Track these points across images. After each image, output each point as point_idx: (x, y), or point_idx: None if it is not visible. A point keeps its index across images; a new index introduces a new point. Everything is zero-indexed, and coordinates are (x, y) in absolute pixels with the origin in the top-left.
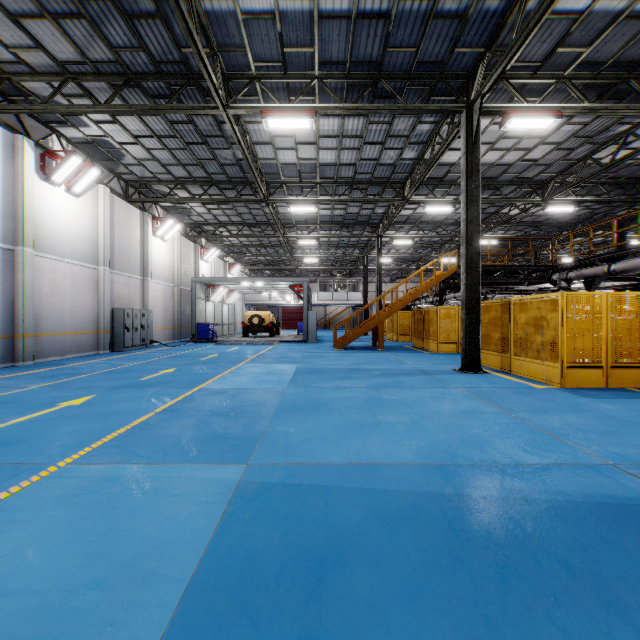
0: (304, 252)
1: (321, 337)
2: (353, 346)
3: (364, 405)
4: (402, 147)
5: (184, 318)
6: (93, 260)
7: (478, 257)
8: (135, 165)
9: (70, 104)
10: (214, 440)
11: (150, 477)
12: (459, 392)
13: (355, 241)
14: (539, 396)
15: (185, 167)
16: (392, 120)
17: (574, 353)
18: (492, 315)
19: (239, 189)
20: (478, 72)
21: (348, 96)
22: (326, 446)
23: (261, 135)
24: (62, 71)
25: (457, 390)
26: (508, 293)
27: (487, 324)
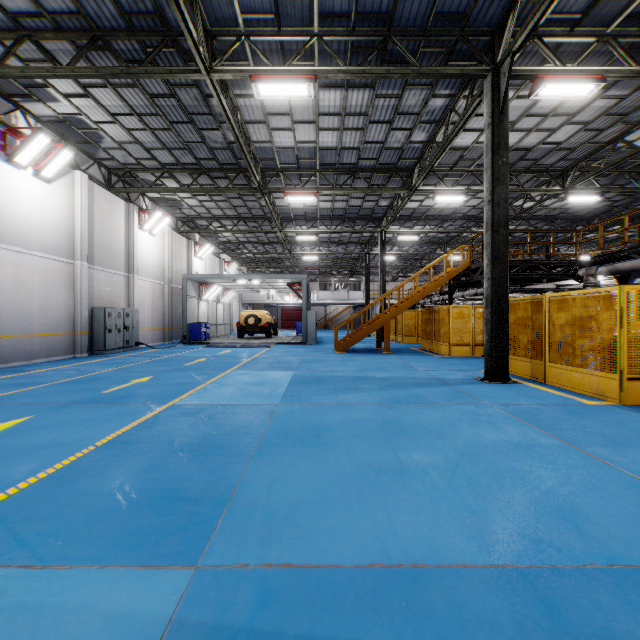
0: (303, 249)
1: (321, 338)
2: (356, 348)
3: (378, 433)
4: (411, 127)
5: (175, 318)
6: (68, 254)
7: (506, 246)
8: (116, 149)
9: (26, 66)
10: (158, 504)
11: (9, 608)
12: (495, 411)
13: (357, 237)
14: (600, 418)
15: (171, 152)
16: (402, 93)
17: (635, 361)
18: (519, 314)
19: (232, 178)
20: (507, 26)
21: (352, 62)
22: (329, 519)
23: (254, 112)
24: (17, 28)
25: (491, 408)
26: (521, 291)
27: (513, 325)
